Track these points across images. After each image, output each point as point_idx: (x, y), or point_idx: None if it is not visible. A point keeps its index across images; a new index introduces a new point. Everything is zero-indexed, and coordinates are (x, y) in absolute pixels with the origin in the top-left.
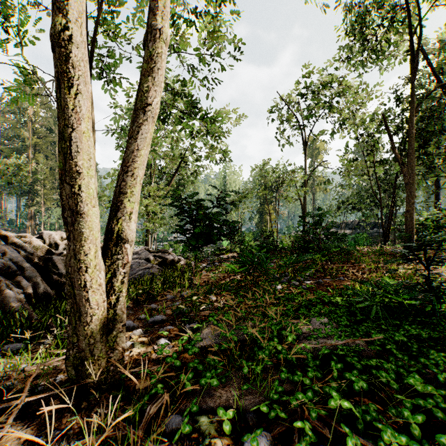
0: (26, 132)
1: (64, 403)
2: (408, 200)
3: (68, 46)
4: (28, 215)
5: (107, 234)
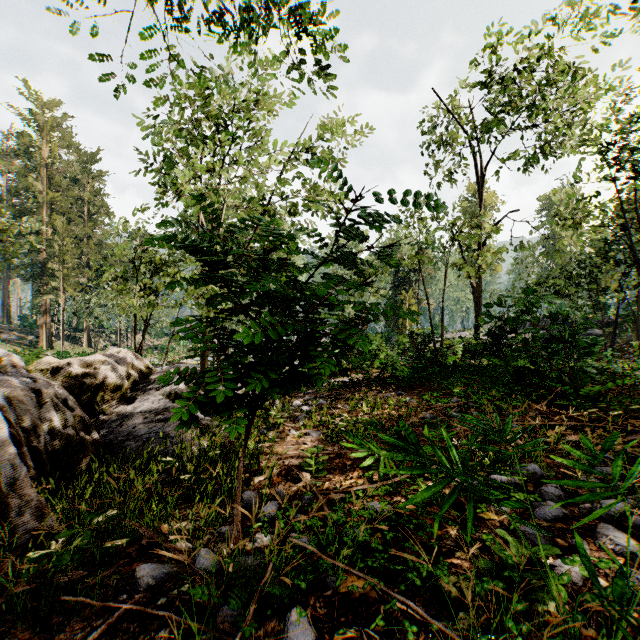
0: (38, 183)
1: None
2: None
3: None
4: (42, 308)
5: None
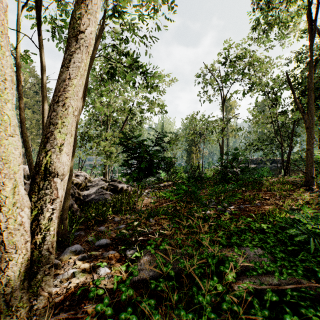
0: None
1: None
2: (308, 140)
3: None
4: None
5: (35, 167)
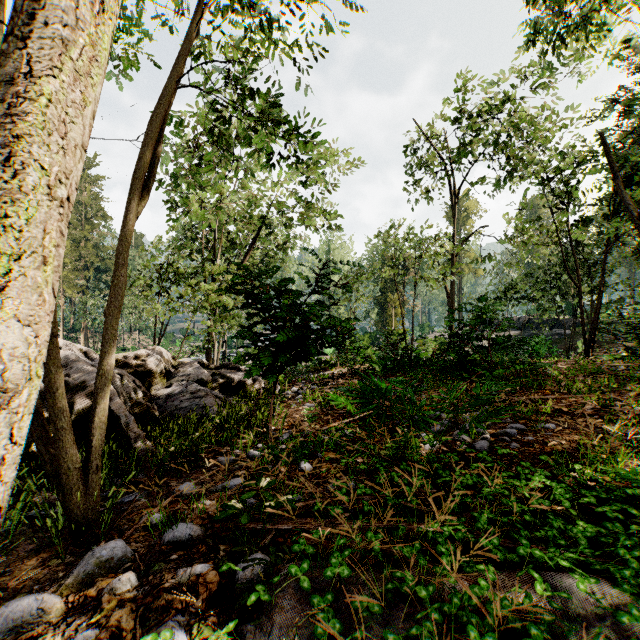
0: None
1: None
2: None
3: None
4: None
5: None
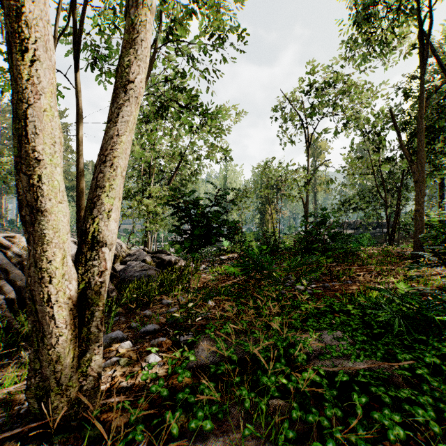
0: None
1: (22, 445)
2: (418, 199)
3: (25, 0)
4: None
5: (82, 236)
